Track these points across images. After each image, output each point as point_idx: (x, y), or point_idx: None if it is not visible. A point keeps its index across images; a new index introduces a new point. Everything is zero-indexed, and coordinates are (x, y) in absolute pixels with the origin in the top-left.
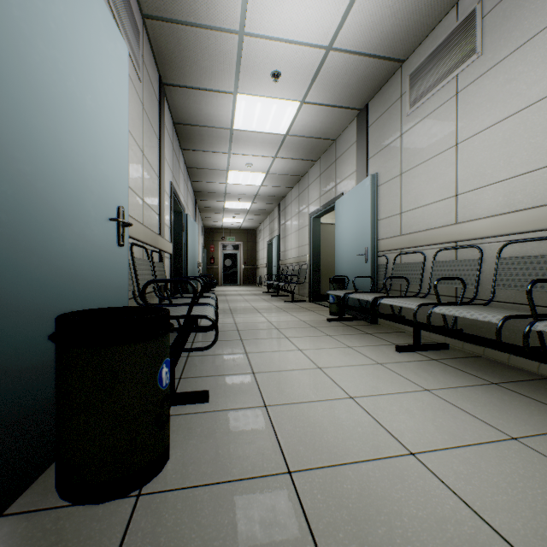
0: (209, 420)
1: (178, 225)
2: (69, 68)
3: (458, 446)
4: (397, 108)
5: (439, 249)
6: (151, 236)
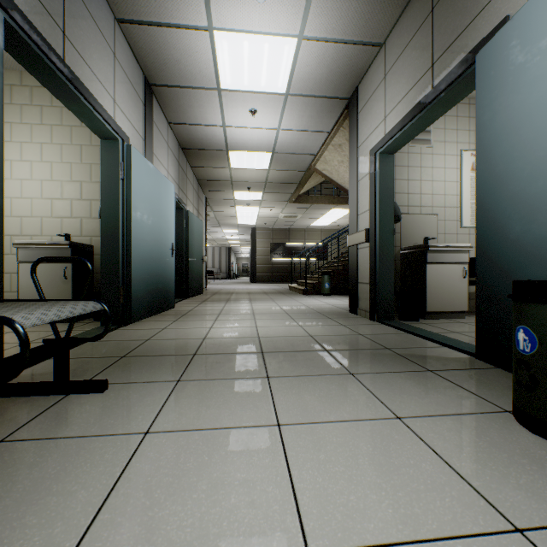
0: None
1: None
2: None
3: (223, 428)
4: None
5: None
6: None
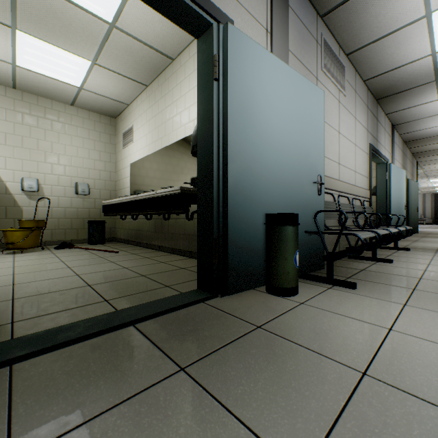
0: None
1: None
2: None
3: None
4: (314, 46)
5: (339, 195)
6: None
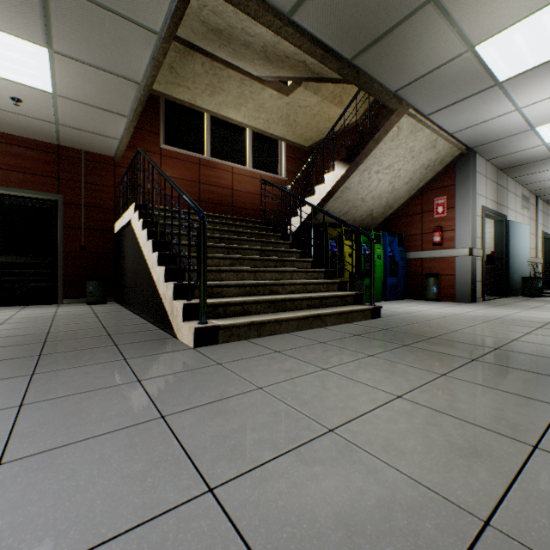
0: (549, 298)
1: (546, 245)
2: (521, 242)
3: None
4: None
5: None
6: (532, 259)
